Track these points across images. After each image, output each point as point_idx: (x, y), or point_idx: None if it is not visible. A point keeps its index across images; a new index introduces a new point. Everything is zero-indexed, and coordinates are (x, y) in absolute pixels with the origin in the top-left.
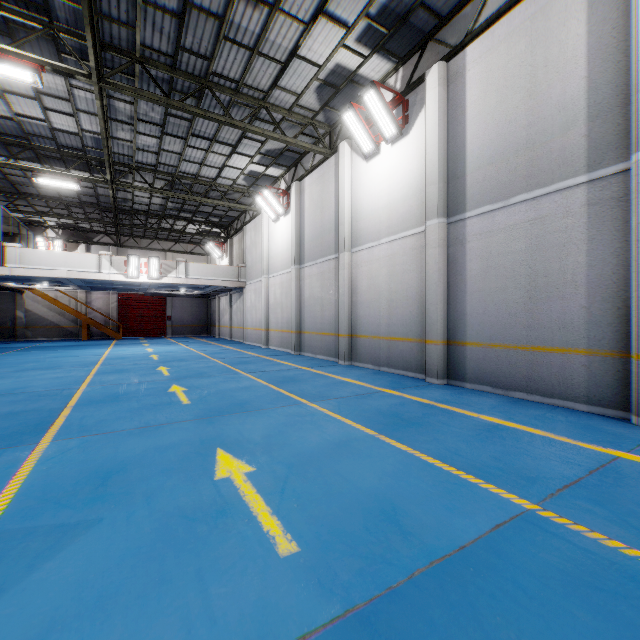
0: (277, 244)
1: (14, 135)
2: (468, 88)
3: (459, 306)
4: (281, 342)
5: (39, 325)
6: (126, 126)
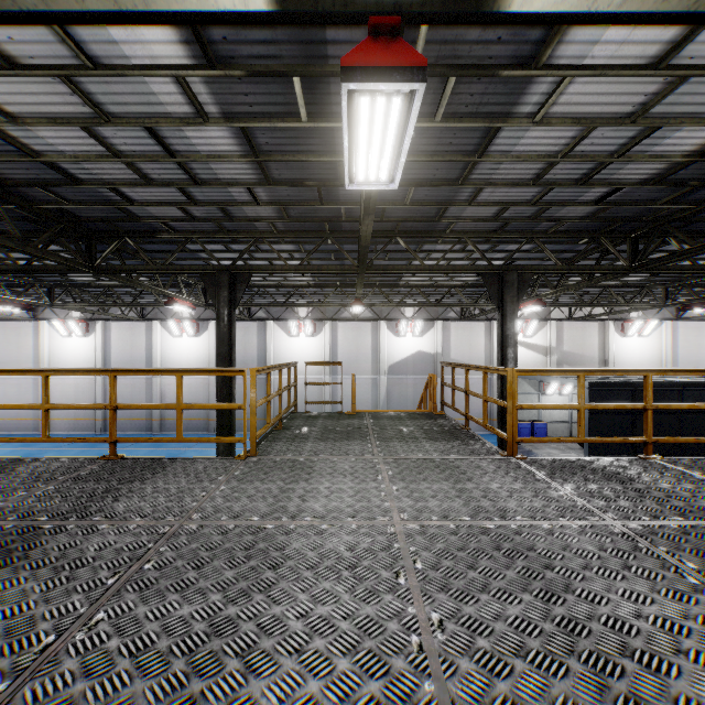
0: (68, 354)
1: None
2: None
3: None
4: (75, 427)
5: None
6: None
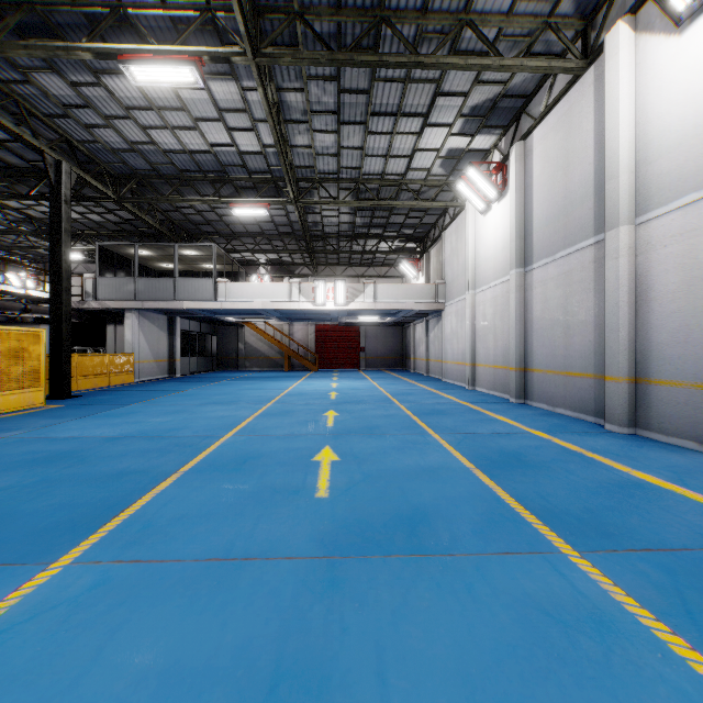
0: (487, 244)
1: (215, 171)
2: None
3: None
4: (493, 383)
5: (254, 356)
6: (302, 127)
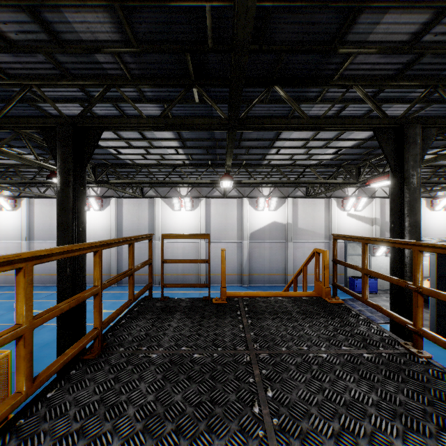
0: (0, 224)
1: None
2: (124, 209)
3: (121, 265)
4: (6, 281)
5: None
6: None
